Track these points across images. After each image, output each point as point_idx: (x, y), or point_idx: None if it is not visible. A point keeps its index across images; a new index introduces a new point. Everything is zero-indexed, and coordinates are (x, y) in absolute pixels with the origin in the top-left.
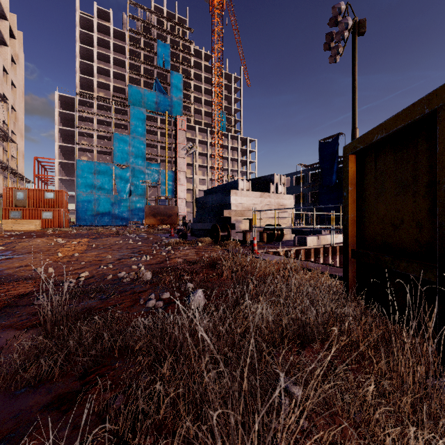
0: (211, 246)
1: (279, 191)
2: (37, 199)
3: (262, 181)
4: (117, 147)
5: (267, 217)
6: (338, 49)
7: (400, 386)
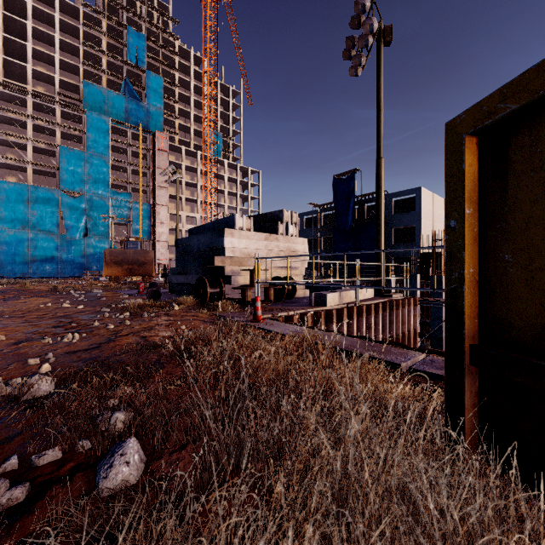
0: (193, 310)
1: (289, 233)
2: None
3: (268, 218)
4: (65, 166)
5: (274, 267)
6: (360, 58)
7: None
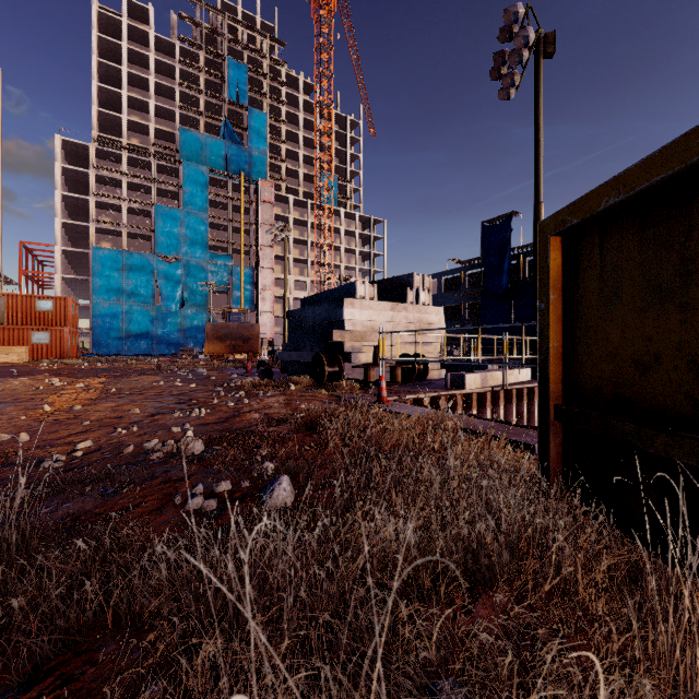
0: (311, 390)
1: (421, 301)
2: (24, 312)
3: (394, 284)
4: (160, 227)
5: (402, 343)
6: (513, 77)
7: (671, 687)
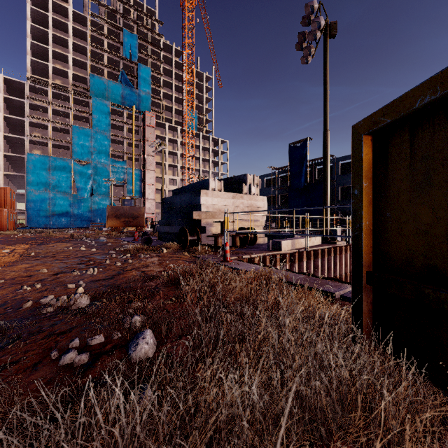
0: (177, 253)
1: (252, 192)
2: None
3: (234, 181)
4: (76, 141)
5: (240, 220)
6: (310, 49)
7: None
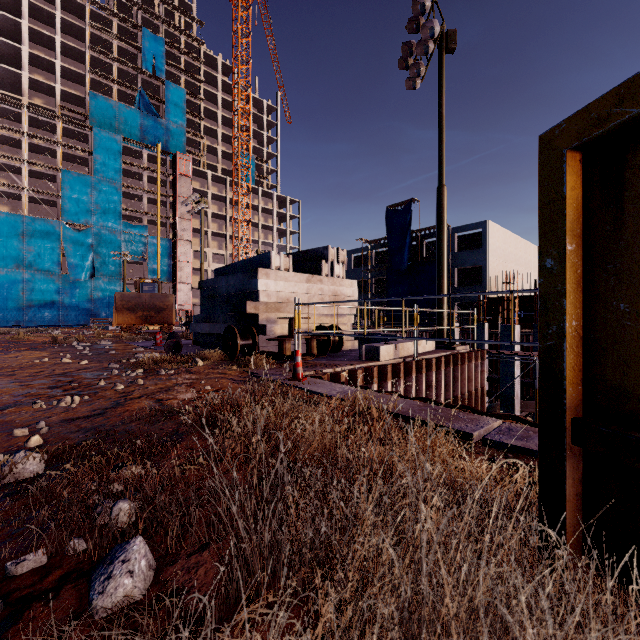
0: (221, 366)
1: (335, 273)
2: None
3: (310, 256)
4: (67, 193)
5: (317, 315)
6: (419, 68)
7: None
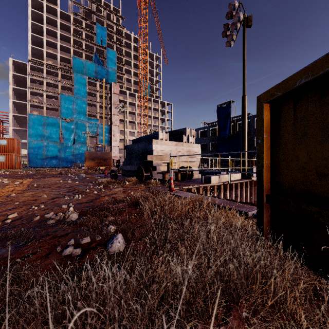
0: (136, 184)
1: (189, 141)
2: None
3: (177, 133)
4: (63, 104)
5: (181, 161)
6: (232, 36)
7: None
